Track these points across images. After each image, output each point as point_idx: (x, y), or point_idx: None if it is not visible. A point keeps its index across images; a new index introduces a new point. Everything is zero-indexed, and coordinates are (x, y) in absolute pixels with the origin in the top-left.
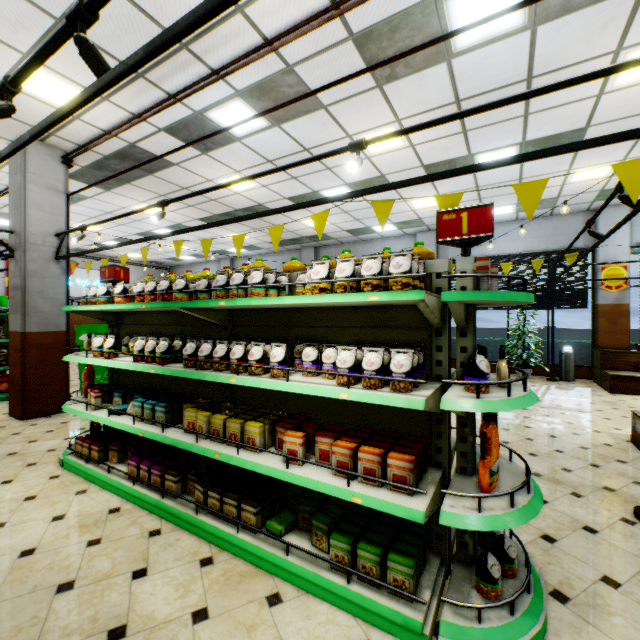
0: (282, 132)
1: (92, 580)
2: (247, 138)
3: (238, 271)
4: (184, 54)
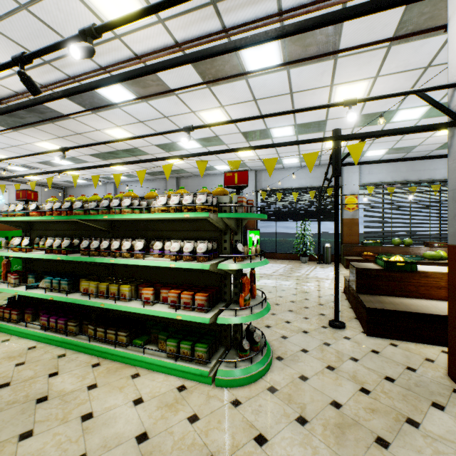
0: (149, 105)
1: (22, 380)
2: (125, 106)
3: (116, 198)
4: None
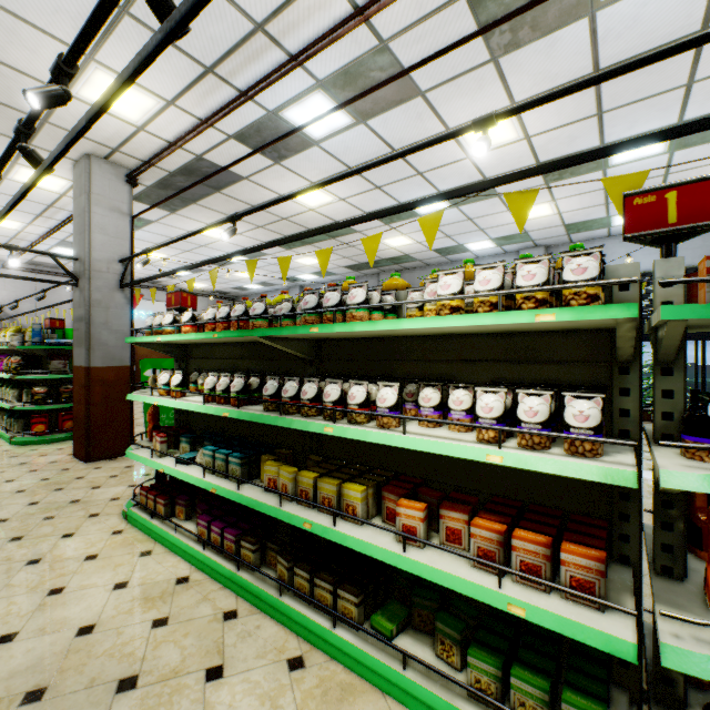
0: (368, 130)
1: (158, 677)
2: (326, 141)
3: (332, 289)
4: (259, 38)
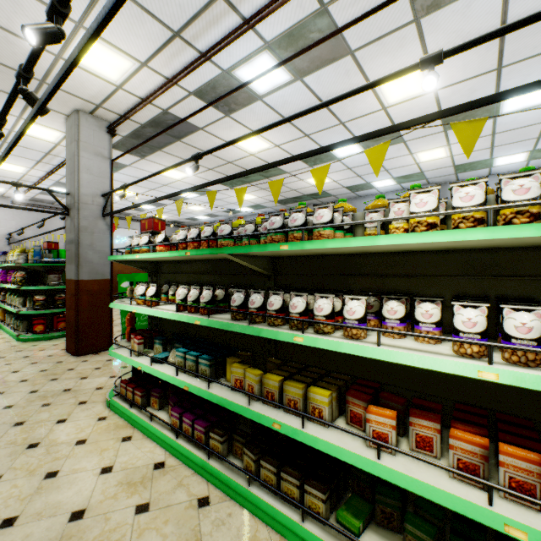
0: (303, 86)
1: None
2: (268, 96)
3: (297, 210)
4: (219, 4)
